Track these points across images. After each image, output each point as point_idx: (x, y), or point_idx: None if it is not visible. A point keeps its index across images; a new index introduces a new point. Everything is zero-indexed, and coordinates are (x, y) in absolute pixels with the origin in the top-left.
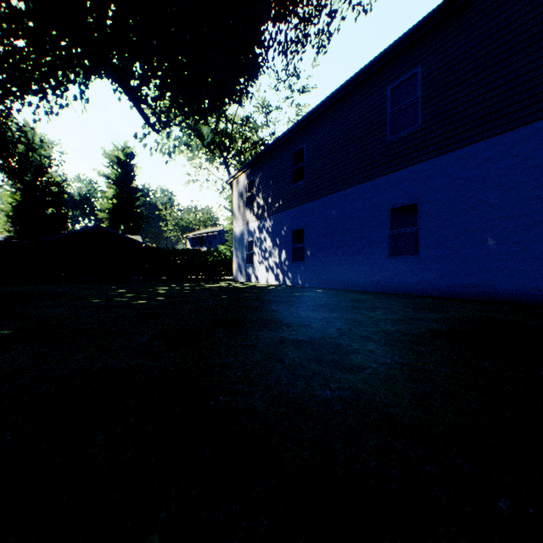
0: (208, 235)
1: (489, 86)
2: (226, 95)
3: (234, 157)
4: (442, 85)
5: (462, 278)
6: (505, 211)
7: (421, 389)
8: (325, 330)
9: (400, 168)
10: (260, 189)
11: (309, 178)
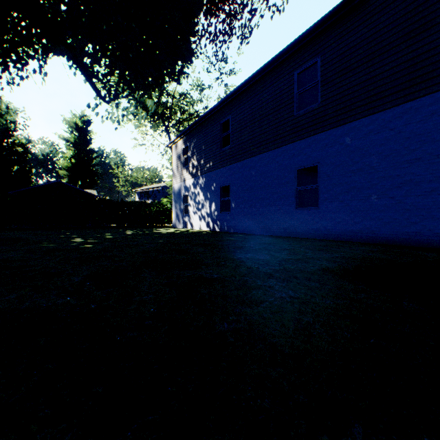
0: (153, 190)
1: (372, 74)
2: (166, 74)
3: (174, 126)
4: (336, 72)
5: (352, 225)
6: (383, 173)
7: (305, 319)
8: (237, 269)
9: (304, 137)
10: (194, 152)
11: (233, 144)
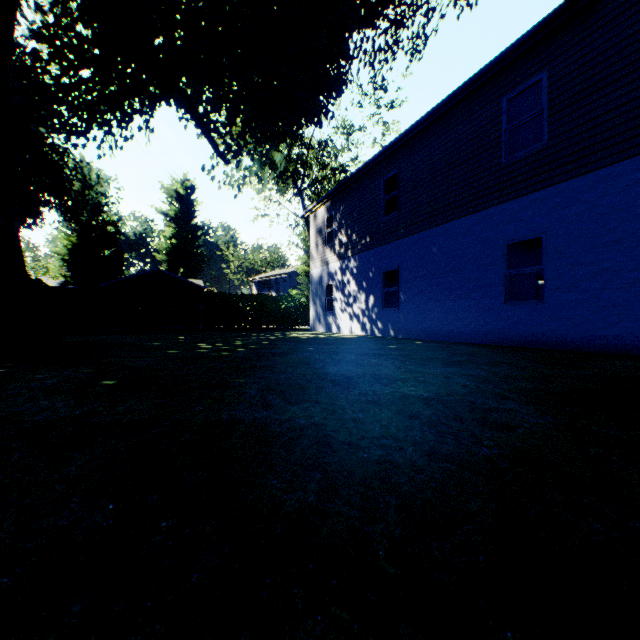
0: (276, 278)
1: (639, 91)
2: (302, 116)
3: (310, 187)
4: (575, 92)
5: (603, 328)
6: None
7: (591, 450)
8: (448, 387)
9: (519, 195)
10: (342, 224)
11: (403, 210)
